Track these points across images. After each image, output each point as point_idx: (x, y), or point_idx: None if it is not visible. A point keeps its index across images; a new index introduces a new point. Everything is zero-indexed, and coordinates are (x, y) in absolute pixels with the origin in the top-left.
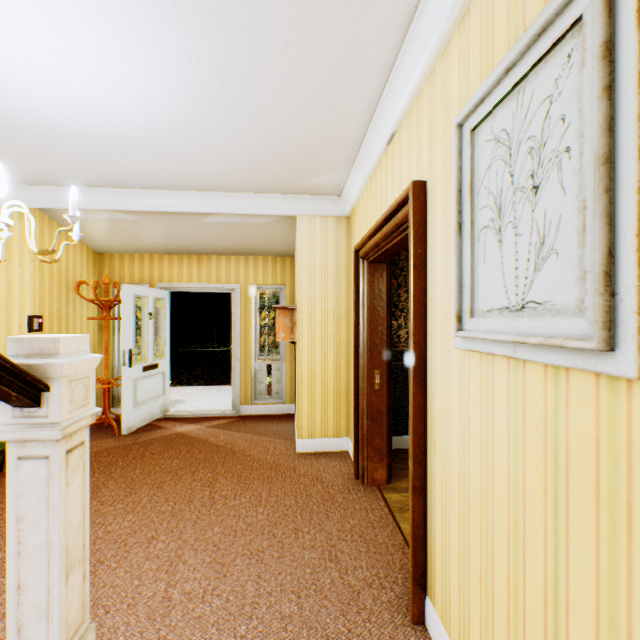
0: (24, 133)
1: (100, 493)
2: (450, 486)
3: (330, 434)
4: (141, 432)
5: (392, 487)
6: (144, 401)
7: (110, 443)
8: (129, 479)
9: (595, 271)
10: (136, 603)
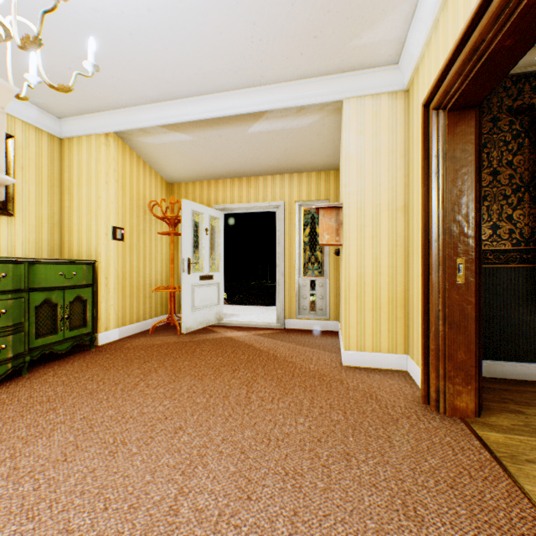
0: (83, 28)
1: (149, 376)
2: None
3: (383, 349)
4: (197, 333)
5: (485, 423)
6: (200, 307)
7: (171, 339)
8: (176, 368)
9: None
10: (138, 506)
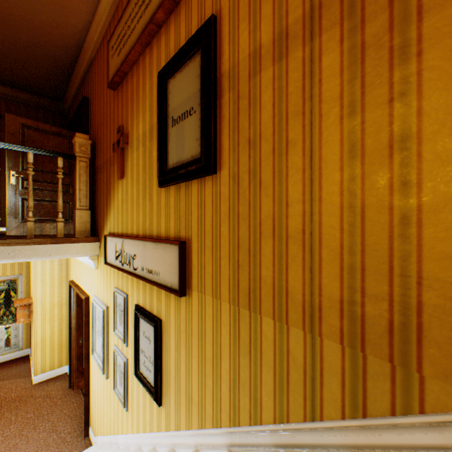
0: None
1: None
2: (94, 392)
3: (56, 367)
4: None
5: None
6: None
7: None
8: None
9: (103, 361)
10: None
